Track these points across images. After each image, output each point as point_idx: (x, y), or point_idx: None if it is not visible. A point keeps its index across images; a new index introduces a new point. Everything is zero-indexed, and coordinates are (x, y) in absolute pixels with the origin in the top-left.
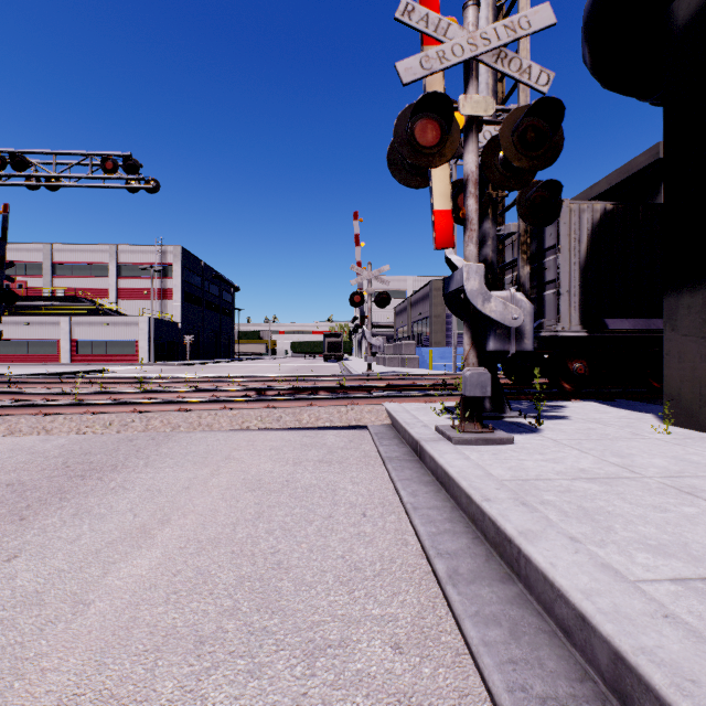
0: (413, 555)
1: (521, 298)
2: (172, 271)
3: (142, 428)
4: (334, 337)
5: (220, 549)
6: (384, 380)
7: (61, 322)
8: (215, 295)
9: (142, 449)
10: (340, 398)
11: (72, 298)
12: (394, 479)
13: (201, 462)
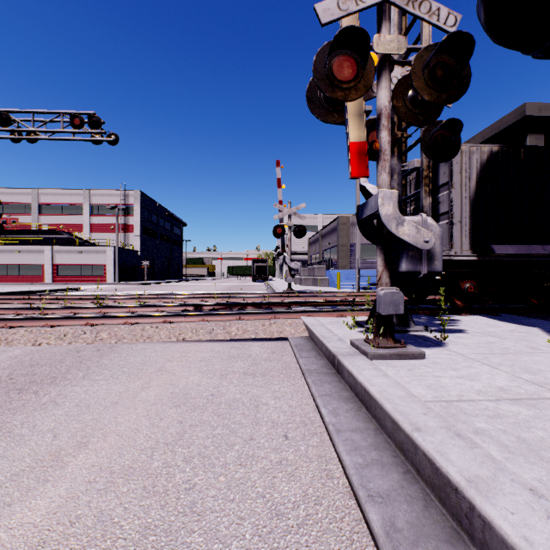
0: (339, 493)
1: (431, 222)
2: (133, 210)
3: (91, 340)
4: (261, 262)
5: (130, 484)
6: (301, 296)
7: (45, 250)
8: (167, 229)
9: (85, 360)
10: (264, 313)
11: (54, 231)
12: (314, 394)
13: (135, 374)
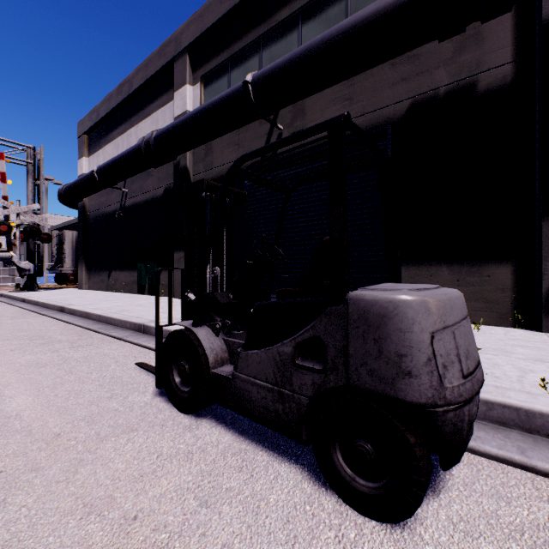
0: None
1: (31, 263)
2: None
3: None
4: None
5: None
6: None
7: None
8: None
9: None
10: None
11: None
12: None
13: None
